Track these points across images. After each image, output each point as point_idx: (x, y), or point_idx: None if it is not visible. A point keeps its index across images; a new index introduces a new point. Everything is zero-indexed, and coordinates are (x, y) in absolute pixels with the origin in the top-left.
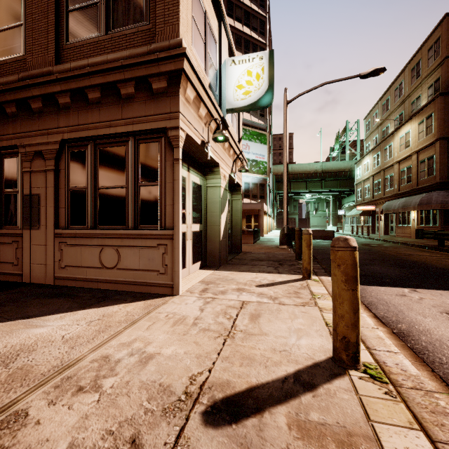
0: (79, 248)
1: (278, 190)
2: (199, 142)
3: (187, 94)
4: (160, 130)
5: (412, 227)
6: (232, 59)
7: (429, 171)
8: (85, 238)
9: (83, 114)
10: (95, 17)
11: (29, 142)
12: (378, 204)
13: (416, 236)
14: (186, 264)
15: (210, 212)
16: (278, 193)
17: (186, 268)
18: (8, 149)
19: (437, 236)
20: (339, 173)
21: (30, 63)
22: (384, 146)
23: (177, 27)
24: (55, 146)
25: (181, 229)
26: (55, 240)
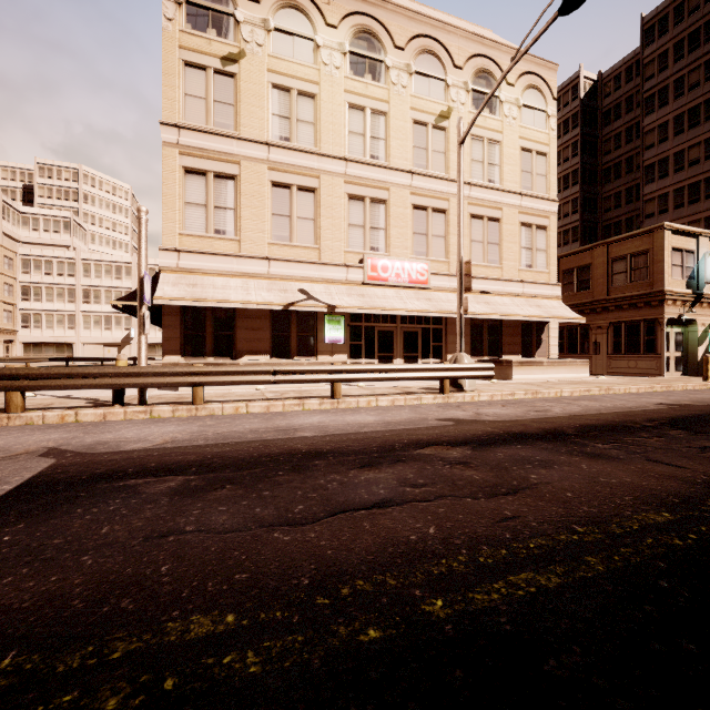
0: (618, 361)
1: None
2: (676, 317)
3: (668, 303)
4: (655, 318)
5: None
6: (709, 254)
7: None
8: (620, 358)
9: (620, 313)
10: (625, 277)
11: (595, 323)
12: None
13: None
14: (670, 371)
15: (690, 346)
16: None
17: (670, 373)
18: (583, 325)
19: None
20: None
21: (595, 294)
22: None
23: (662, 283)
24: (607, 324)
25: (664, 354)
26: (607, 359)
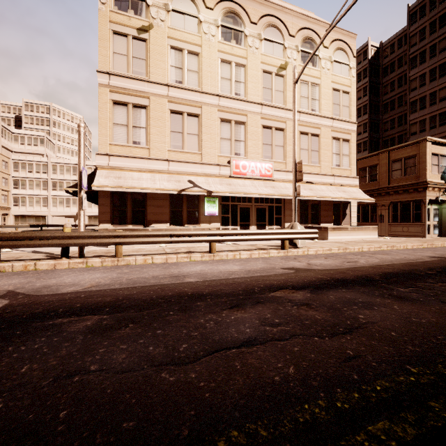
0: (396, 227)
1: None
2: (434, 198)
3: (429, 189)
4: (420, 199)
5: None
6: None
7: None
8: (397, 225)
9: (397, 196)
10: (400, 172)
11: (380, 202)
12: None
13: None
14: (430, 233)
15: (443, 217)
16: None
17: (430, 235)
18: (372, 204)
19: None
20: None
21: (380, 184)
22: None
23: (426, 176)
24: (388, 203)
25: (427, 223)
26: (388, 226)
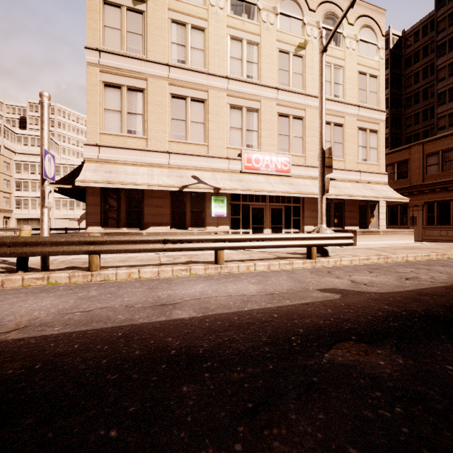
0: (431, 231)
1: None
2: None
3: None
4: None
5: None
6: None
7: None
8: (433, 228)
9: (433, 195)
10: (437, 167)
11: (412, 202)
12: None
13: None
14: None
15: None
16: None
17: None
18: (402, 204)
19: None
20: None
21: (412, 181)
22: None
23: None
24: (422, 203)
25: None
26: (422, 229)
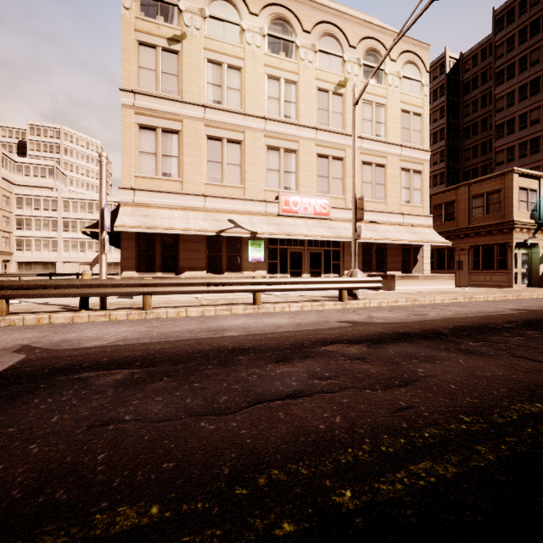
0: (477, 276)
1: None
2: (522, 241)
3: (516, 231)
4: (506, 242)
5: None
6: None
7: None
8: (479, 273)
9: (478, 238)
10: (482, 210)
11: (458, 246)
12: None
13: None
14: (518, 283)
15: (533, 264)
16: None
17: (518, 285)
18: (449, 247)
19: None
20: None
21: (459, 224)
22: None
23: (512, 214)
24: (468, 247)
25: (513, 270)
26: (468, 274)
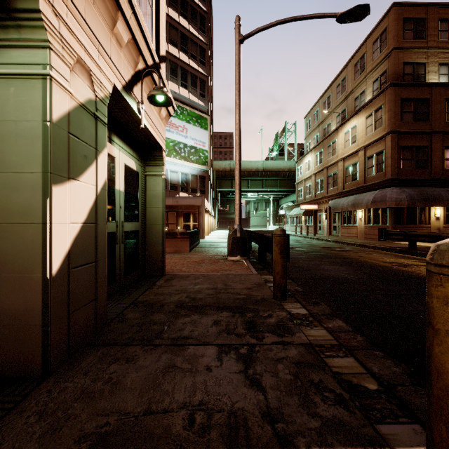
0: None
1: (219, 187)
2: None
3: None
4: None
5: (358, 227)
6: None
7: (378, 167)
8: None
9: None
10: None
11: None
12: (321, 203)
13: (379, 237)
14: None
15: (8, 174)
16: (219, 191)
17: None
18: None
19: (408, 237)
20: (279, 173)
21: None
22: (328, 144)
23: None
24: None
25: None
26: None
